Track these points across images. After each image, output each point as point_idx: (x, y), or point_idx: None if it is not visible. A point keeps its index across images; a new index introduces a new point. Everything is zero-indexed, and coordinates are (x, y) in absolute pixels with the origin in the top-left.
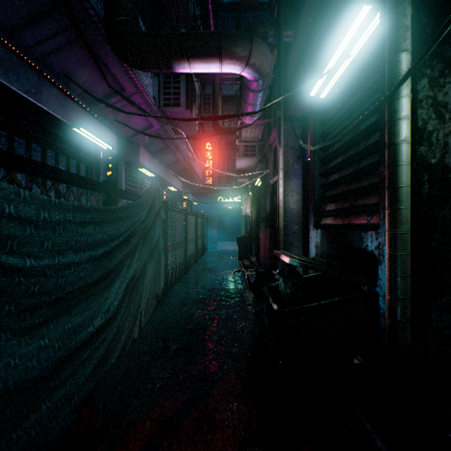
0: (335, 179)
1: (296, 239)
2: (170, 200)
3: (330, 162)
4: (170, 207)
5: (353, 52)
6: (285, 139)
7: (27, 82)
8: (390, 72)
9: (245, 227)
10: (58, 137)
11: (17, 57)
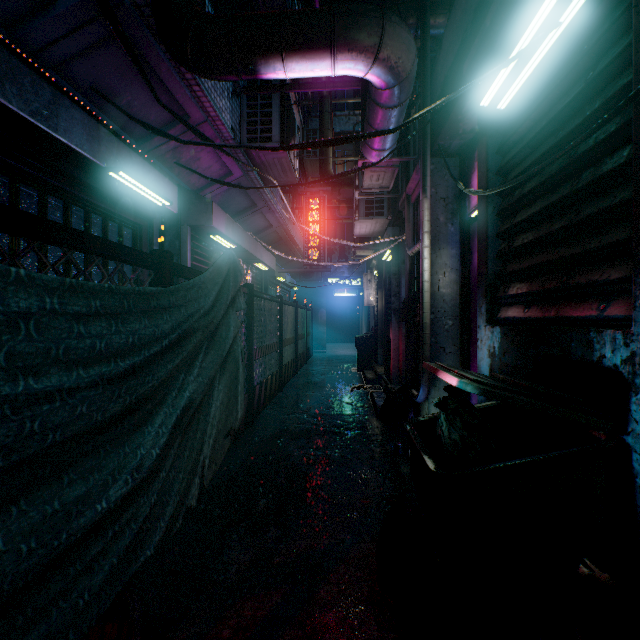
0: (528, 241)
1: (450, 341)
2: (258, 283)
3: (517, 213)
4: (258, 293)
5: (566, 16)
6: (432, 185)
7: (35, 99)
8: None
9: (367, 322)
10: (89, 187)
11: (17, 59)
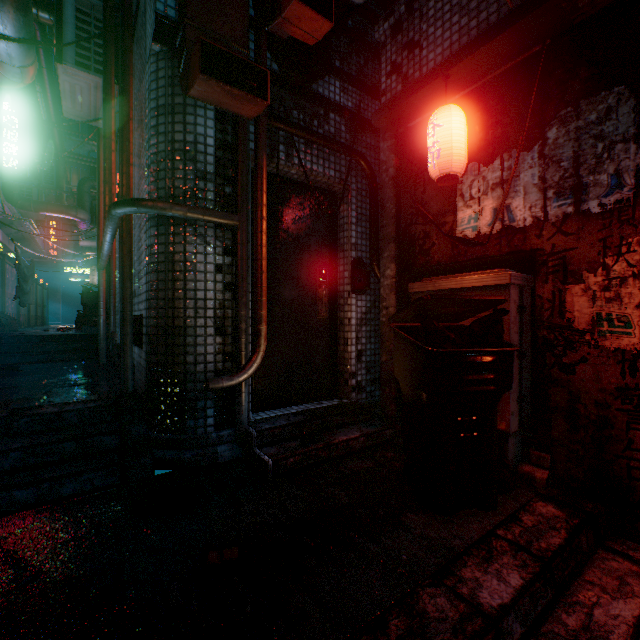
0: None
1: None
2: None
3: None
4: None
5: None
6: None
7: None
8: None
9: None
10: None
11: None
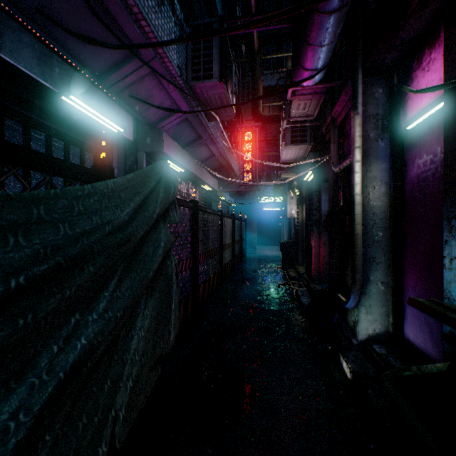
0: None
1: (380, 251)
2: (204, 201)
3: None
4: (202, 208)
5: None
6: (362, 103)
7: None
8: None
9: (288, 230)
10: (48, 113)
11: None
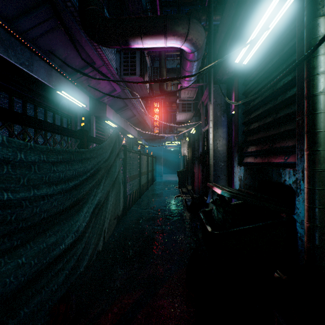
0: (256, 127)
1: (222, 173)
2: (128, 144)
3: (251, 114)
4: (128, 149)
5: (271, 25)
6: (214, 97)
7: (22, 57)
8: (309, 35)
9: (183, 163)
10: (46, 98)
11: (14, 38)
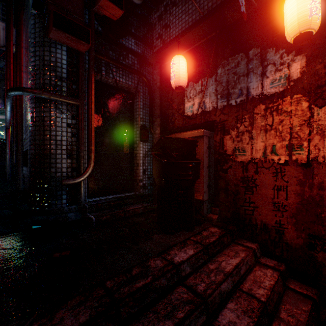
0: None
1: None
2: None
3: None
4: None
5: None
6: None
7: None
8: None
9: None
10: None
11: None
